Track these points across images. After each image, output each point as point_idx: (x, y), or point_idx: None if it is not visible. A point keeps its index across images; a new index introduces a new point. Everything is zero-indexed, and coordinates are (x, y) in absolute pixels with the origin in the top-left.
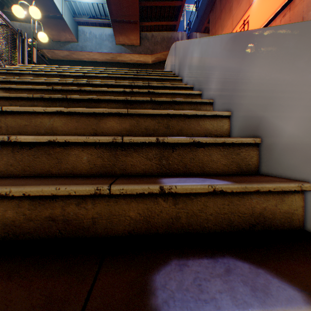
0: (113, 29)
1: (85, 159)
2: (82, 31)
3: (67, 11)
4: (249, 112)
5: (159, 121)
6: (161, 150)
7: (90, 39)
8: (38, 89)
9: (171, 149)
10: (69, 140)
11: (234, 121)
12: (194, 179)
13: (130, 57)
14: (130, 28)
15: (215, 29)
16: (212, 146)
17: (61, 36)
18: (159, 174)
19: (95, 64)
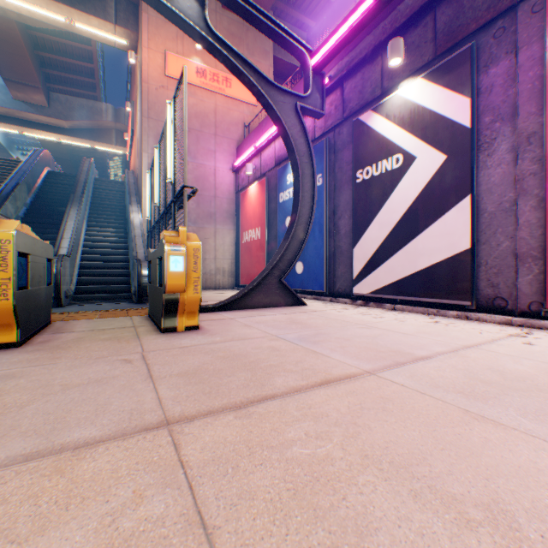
0: (8, 86)
1: None
2: None
3: None
4: None
5: None
6: None
7: None
8: None
9: None
10: None
11: None
12: None
13: (37, 117)
14: (33, 90)
15: None
16: None
17: None
18: None
19: None
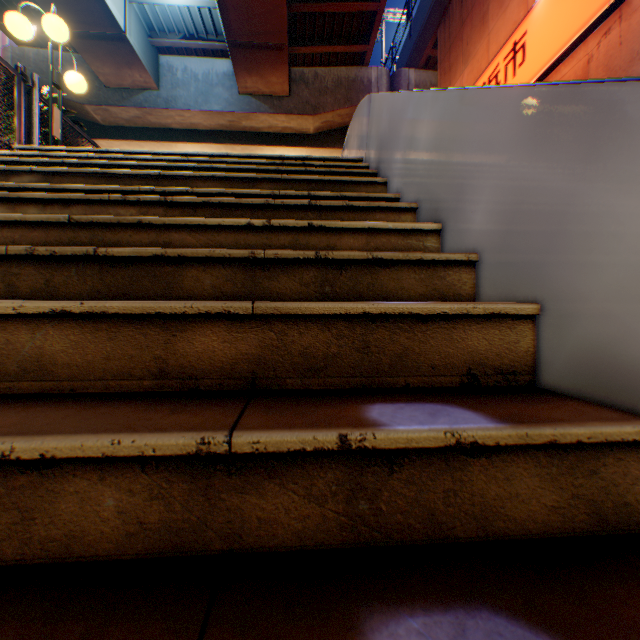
0: (234, 63)
1: (111, 505)
2: (168, 67)
3: (135, 24)
4: (614, 326)
5: (340, 331)
6: (353, 468)
7: (185, 82)
8: (33, 222)
9: (385, 464)
10: (54, 450)
11: (552, 334)
12: (480, 632)
13: (270, 120)
14: (270, 59)
15: (449, 61)
16: (512, 448)
17: (123, 77)
18: (348, 545)
19: (194, 135)
